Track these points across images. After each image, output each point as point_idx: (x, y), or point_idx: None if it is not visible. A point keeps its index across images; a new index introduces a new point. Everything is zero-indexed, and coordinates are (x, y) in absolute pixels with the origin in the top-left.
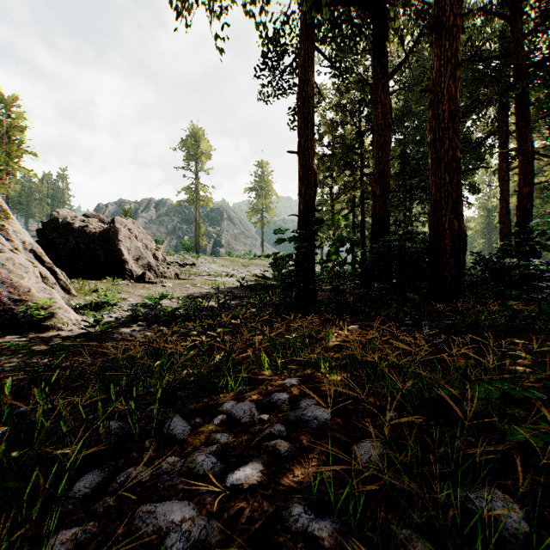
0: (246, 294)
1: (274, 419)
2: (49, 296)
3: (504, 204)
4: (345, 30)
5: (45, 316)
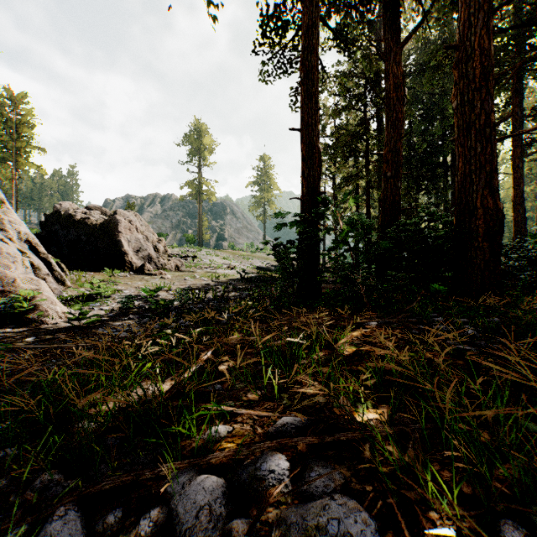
0: (246, 286)
1: (259, 532)
2: (35, 287)
3: (518, 193)
4: (352, 3)
5: (29, 308)
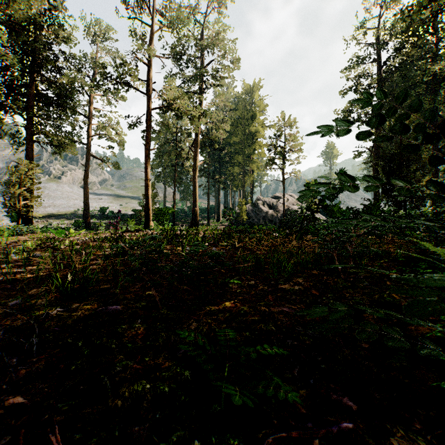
0: None
1: None
2: None
3: None
4: None
5: None
